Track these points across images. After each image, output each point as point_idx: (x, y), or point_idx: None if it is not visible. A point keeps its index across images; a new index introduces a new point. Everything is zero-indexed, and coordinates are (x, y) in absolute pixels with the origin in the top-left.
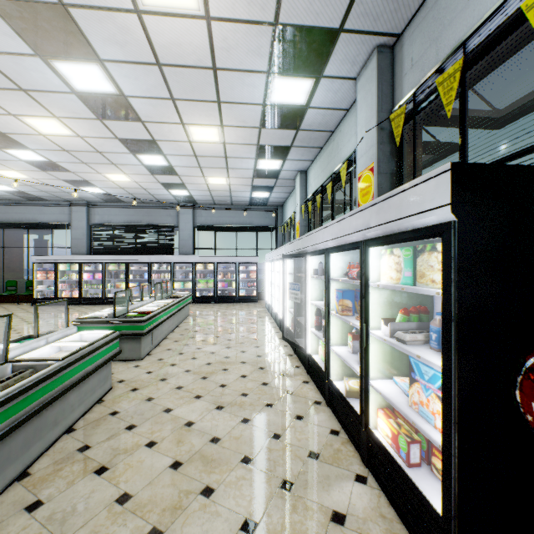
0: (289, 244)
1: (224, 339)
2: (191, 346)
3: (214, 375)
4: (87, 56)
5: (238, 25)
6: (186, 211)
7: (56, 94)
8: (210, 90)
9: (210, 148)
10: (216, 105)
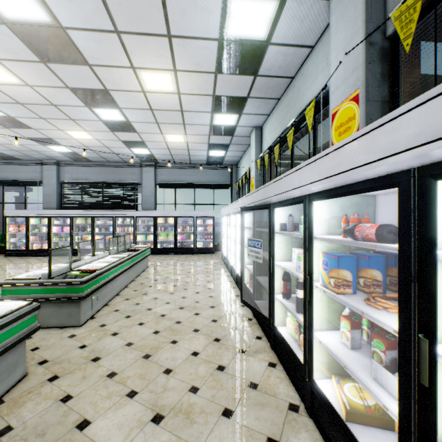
0: (248, 196)
1: (178, 296)
2: (141, 306)
3: (160, 352)
4: None
5: None
6: (148, 169)
7: None
8: (158, 18)
9: (165, 100)
10: (167, 41)
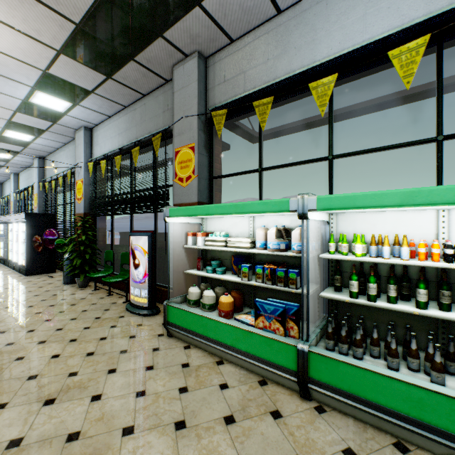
0: (2, 217)
1: None
2: None
3: None
4: None
5: None
6: None
7: None
8: None
9: None
10: None
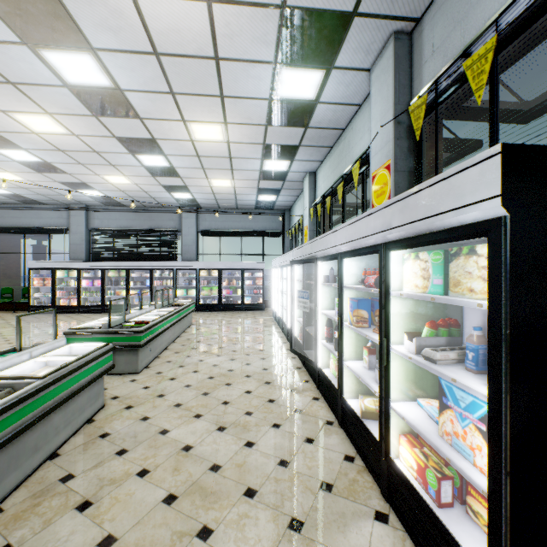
0: (298, 249)
1: (228, 350)
2: (193, 358)
3: (217, 391)
4: (78, 44)
5: (241, 8)
6: (189, 215)
7: (47, 88)
8: (212, 83)
9: (214, 148)
10: (219, 100)
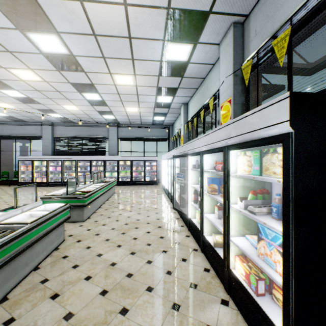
0: (177, 149)
1: (136, 208)
2: (115, 213)
3: (130, 232)
4: (49, 29)
5: (144, 9)
6: (113, 128)
7: (30, 54)
8: (127, 52)
9: (128, 89)
10: (131, 61)
